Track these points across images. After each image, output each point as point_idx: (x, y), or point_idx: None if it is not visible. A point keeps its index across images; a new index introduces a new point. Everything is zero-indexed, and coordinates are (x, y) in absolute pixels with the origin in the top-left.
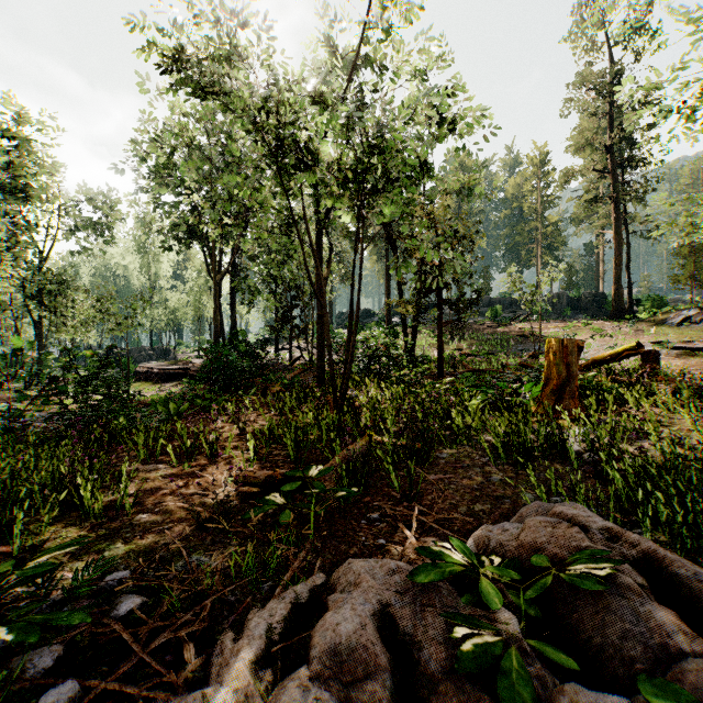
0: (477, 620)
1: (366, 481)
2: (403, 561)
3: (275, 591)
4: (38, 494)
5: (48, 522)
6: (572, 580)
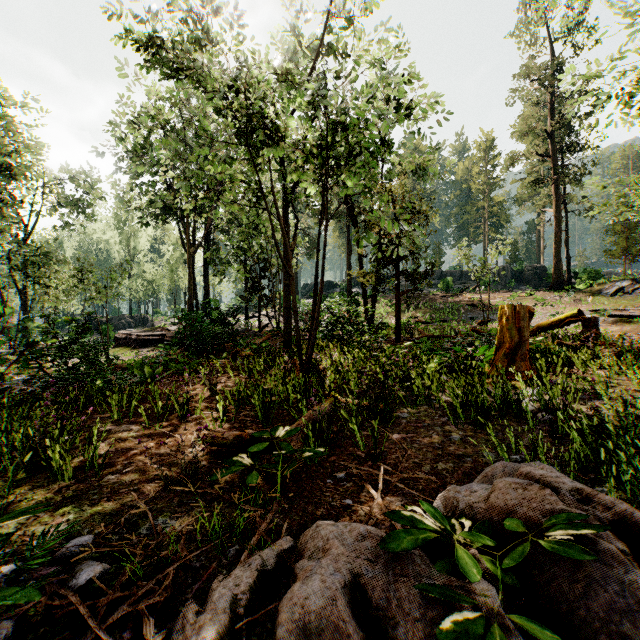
0: (454, 591)
1: (331, 441)
2: (371, 523)
3: (241, 556)
4: (7, 456)
5: (12, 485)
6: (554, 549)
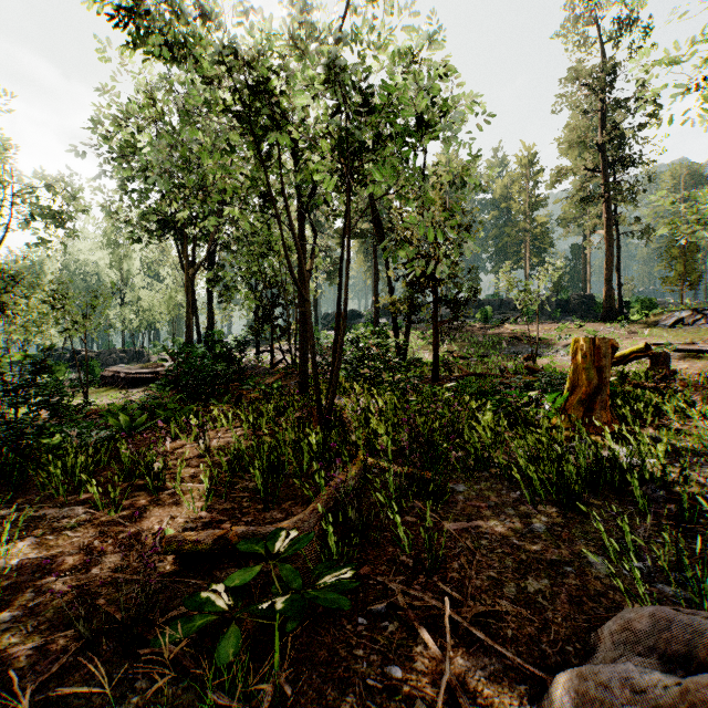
0: None
1: (362, 535)
2: None
3: None
4: None
5: None
6: None
